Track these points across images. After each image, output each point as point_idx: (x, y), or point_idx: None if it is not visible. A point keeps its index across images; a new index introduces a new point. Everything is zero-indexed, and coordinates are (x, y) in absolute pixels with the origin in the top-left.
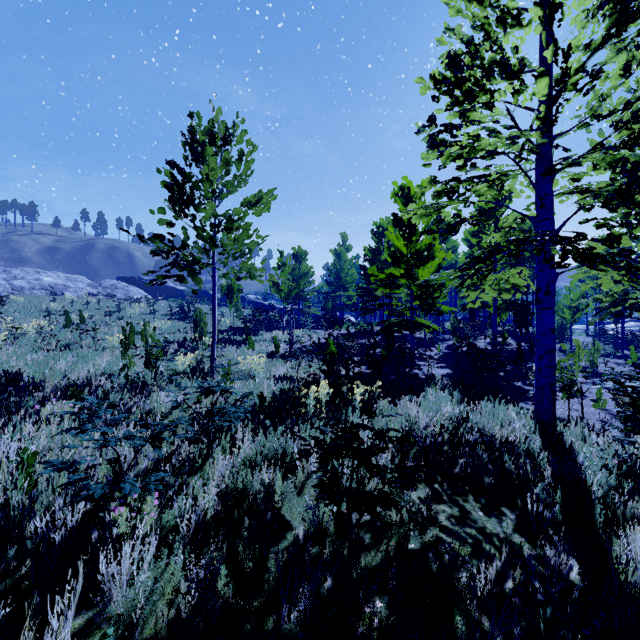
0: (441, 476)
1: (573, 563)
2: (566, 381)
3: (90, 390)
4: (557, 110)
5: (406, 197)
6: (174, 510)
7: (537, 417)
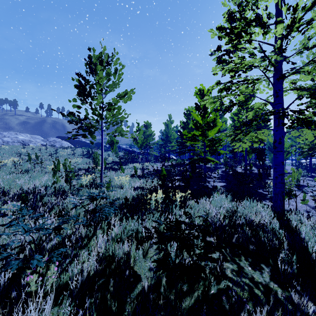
0: (225, 244)
1: (310, 304)
2: (287, 190)
3: (33, 195)
4: (287, 43)
5: (202, 95)
6: (69, 272)
7: (274, 209)
